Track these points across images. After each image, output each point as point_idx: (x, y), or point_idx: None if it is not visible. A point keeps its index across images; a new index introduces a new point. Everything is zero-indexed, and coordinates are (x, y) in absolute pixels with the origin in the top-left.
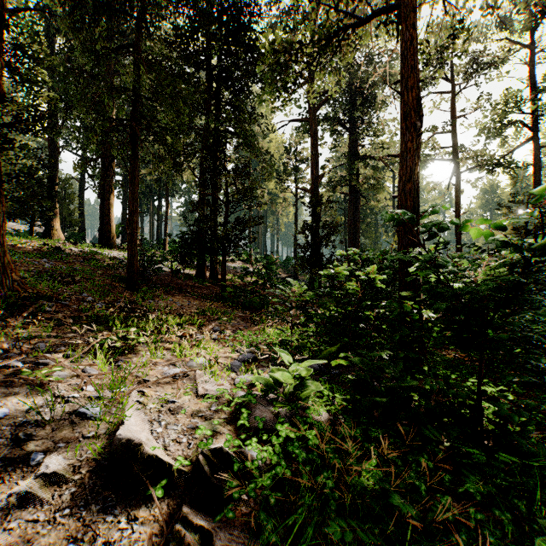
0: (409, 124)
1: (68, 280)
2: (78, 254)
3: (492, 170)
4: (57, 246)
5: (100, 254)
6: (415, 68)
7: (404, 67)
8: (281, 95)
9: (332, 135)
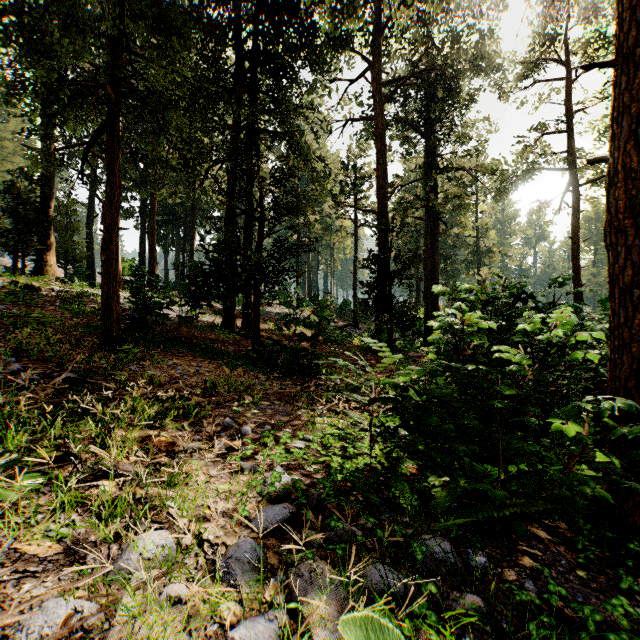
0: None
1: (7, 333)
2: (58, 295)
3: None
4: (29, 285)
5: (93, 296)
6: None
7: None
8: (345, 7)
9: (402, 144)
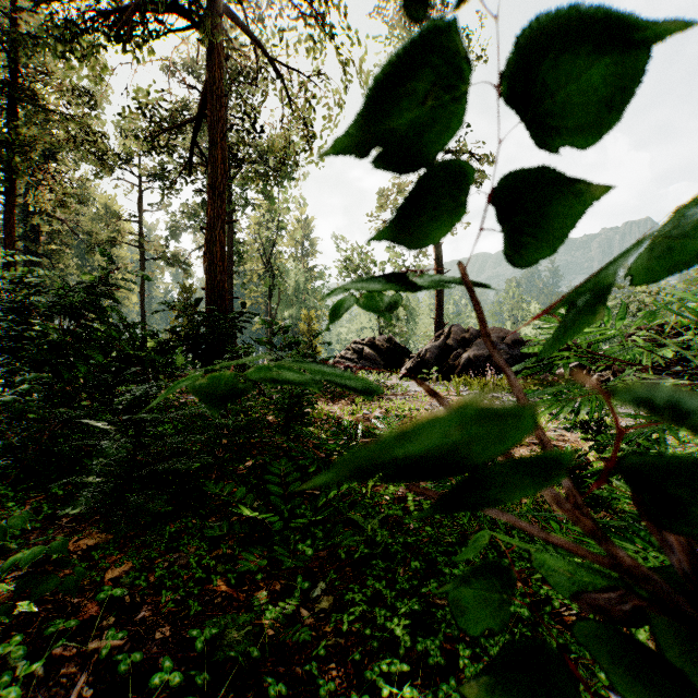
0: (8, 263)
1: None
2: None
3: (172, 263)
4: None
5: None
6: (14, 234)
7: (7, 232)
8: None
9: None
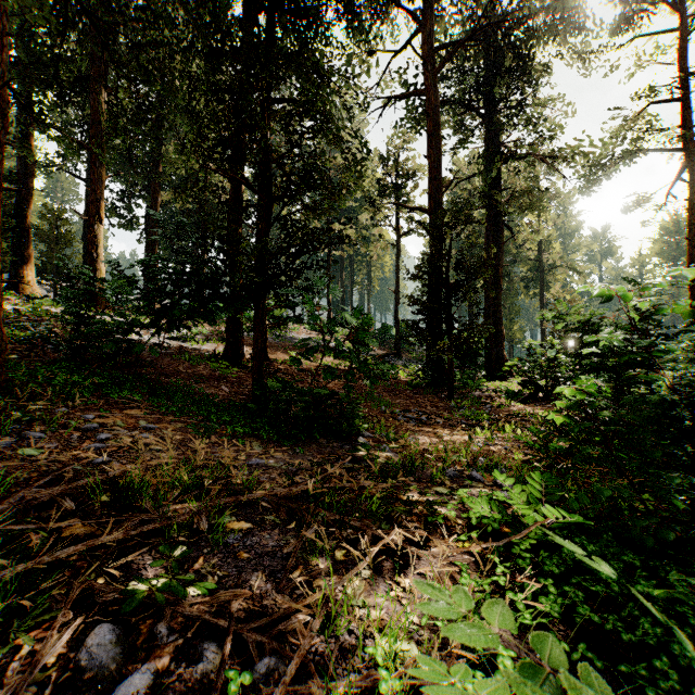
0: None
1: None
2: None
3: None
4: None
5: (52, 316)
6: None
7: None
8: None
9: (456, 132)
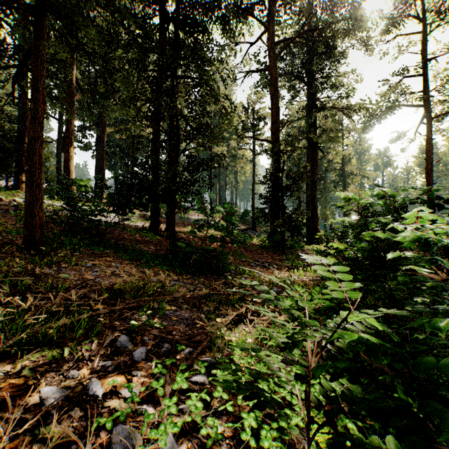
0: None
1: None
2: (16, 205)
3: None
4: None
5: (47, 205)
6: None
7: None
8: None
9: (289, 92)
